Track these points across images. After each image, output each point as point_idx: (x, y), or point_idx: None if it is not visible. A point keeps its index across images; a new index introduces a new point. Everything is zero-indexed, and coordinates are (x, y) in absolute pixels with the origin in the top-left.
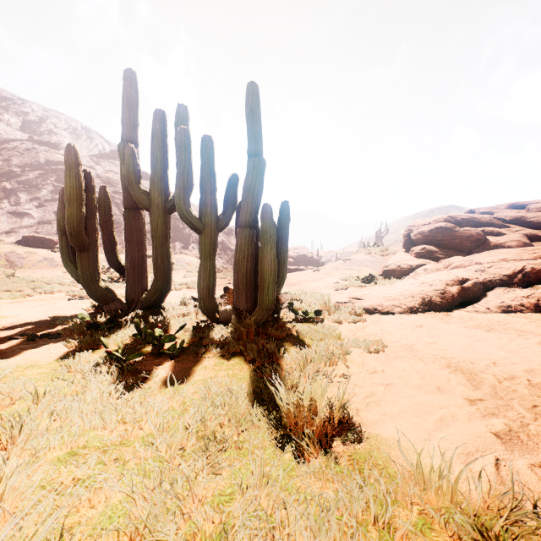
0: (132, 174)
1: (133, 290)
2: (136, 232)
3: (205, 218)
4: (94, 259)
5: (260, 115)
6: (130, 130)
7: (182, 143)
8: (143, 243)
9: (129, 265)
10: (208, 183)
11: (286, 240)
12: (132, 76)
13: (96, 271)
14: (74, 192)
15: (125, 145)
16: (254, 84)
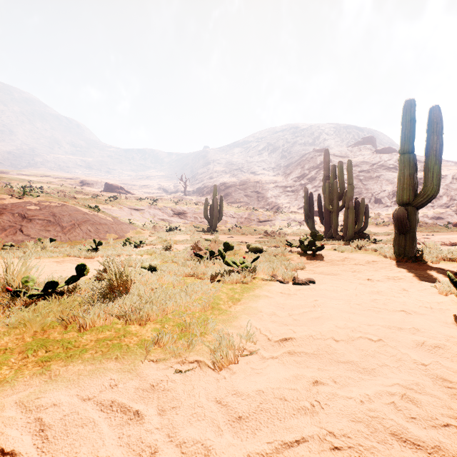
0: (323, 190)
1: (326, 232)
2: (327, 210)
3: (333, 207)
4: (312, 221)
5: (351, 170)
6: (326, 172)
7: (326, 186)
8: (329, 214)
9: (324, 222)
10: (334, 196)
11: (362, 212)
12: (326, 152)
13: (313, 225)
14: (306, 201)
15: (324, 178)
16: (349, 160)
